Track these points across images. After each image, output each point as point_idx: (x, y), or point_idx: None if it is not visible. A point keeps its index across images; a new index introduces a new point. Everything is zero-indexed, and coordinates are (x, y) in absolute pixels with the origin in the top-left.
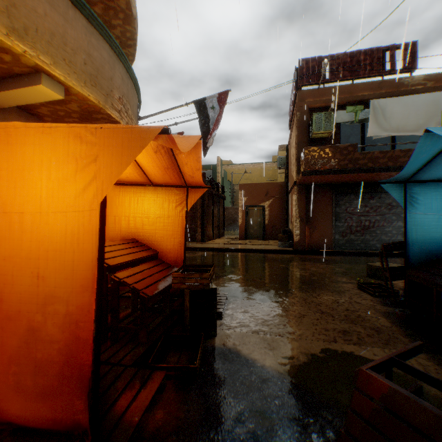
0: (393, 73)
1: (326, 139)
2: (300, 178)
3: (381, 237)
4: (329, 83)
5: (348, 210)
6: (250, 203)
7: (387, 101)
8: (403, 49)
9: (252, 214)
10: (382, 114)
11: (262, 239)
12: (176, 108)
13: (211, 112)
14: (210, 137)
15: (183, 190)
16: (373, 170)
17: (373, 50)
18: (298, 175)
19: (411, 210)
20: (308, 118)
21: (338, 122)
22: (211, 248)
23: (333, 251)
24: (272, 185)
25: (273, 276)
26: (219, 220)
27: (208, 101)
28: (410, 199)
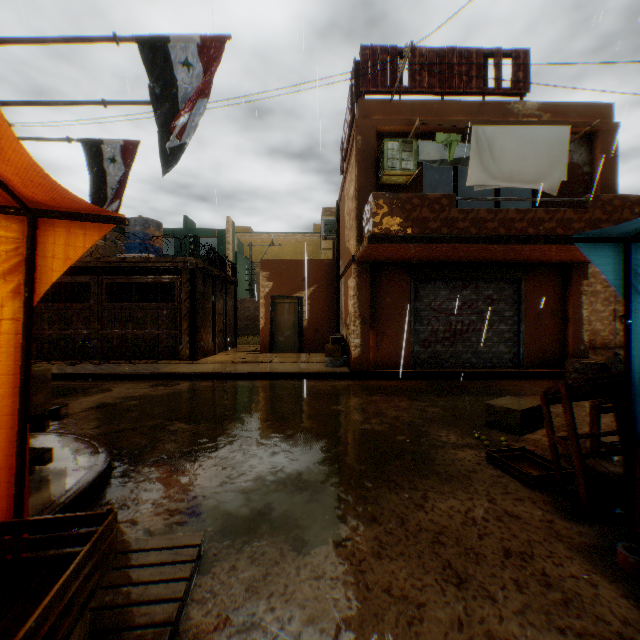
0: (498, 94)
1: (403, 188)
2: (363, 248)
3: (479, 347)
4: (407, 94)
5: (433, 305)
6: (278, 292)
7: (496, 130)
8: (513, 58)
9: (282, 310)
10: (490, 150)
11: (299, 351)
12: (85, 43)
13: (183, 73)
14: (175, 124)
15: (18, 226)
16: (480, 239)
17: (472, 52)
18: (360, 245)
19: (637, 305)
20: (375, 148)
21: (422, 161)
22: (205, 373)
23: (412, 372)
24: (314, 264)
25: (322, 440)
26: (226, 320)
27: (175, 47)
28: (636, 281)
